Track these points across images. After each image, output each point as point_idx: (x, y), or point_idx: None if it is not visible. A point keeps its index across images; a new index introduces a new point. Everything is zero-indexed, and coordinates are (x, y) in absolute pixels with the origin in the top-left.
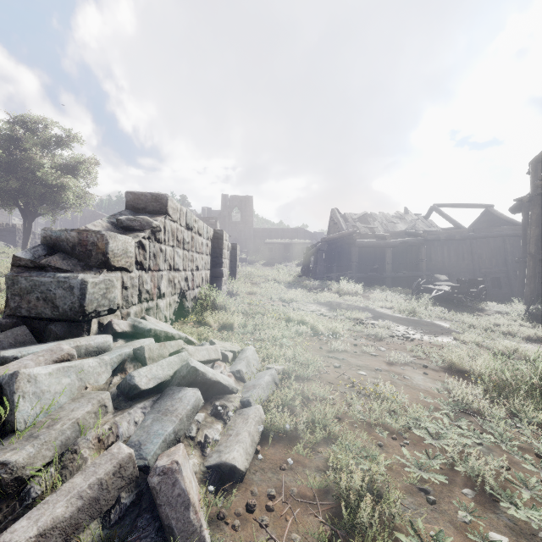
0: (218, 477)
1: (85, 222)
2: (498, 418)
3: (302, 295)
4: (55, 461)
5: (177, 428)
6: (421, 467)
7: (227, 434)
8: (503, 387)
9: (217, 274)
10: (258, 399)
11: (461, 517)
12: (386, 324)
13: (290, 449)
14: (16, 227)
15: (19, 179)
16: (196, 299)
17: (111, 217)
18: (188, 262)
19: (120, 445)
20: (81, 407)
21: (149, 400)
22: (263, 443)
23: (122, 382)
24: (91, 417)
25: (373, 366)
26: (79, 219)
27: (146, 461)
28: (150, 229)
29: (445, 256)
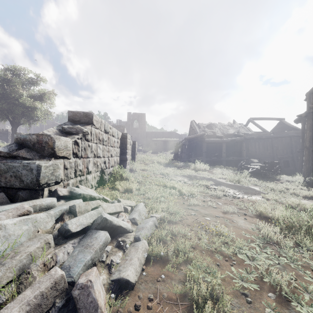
0: (118, 287)
1: (48, 128)
2: (289, 247)
3: (173, 171)
4: (15, 280)
5: (93, 256)
6: (243, 279)
7: (125, 258)
8: (291, 227)
9: (123, 159)
10: (145, 236)
11: (267, 312)
12: (222, 189)
13: (163, 267)
14: (8, 131)
15: (9, 103)
16: (110, 174)
17: (59, 126)
18: (106, 152)
19: (56, 268)
20: (33, 244)
21: (77, 239)
22: (147, 264)
23: (60, 227)
24: (39, 250)
25: (214, 214)
26: (44, 126)
27: (72, 278)
28: (82, 133)
29: (256, 148)
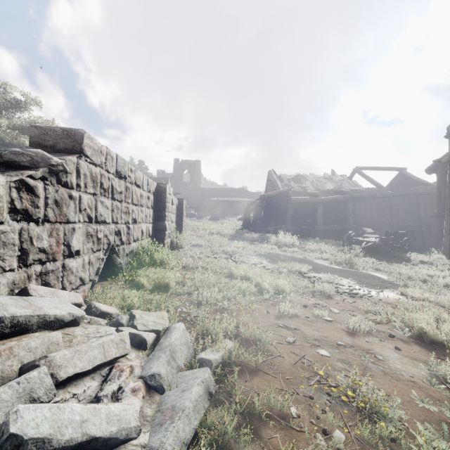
0: None
1: None
2: None
3: (244, 247)
4: None
5: None
6: None
7: None
8: None
9: (160, 228)
10: (177, 444)
11: None
12: (330, 278)
13: None
14: None
15: None
16: (133, 253)
17: None
18: (120, 213)
19: None
20: None
21: None
22: None
23: None
24: None
25: (332, 338)
26: None
27: None
28: (46, 167)
29: (367, 211)
